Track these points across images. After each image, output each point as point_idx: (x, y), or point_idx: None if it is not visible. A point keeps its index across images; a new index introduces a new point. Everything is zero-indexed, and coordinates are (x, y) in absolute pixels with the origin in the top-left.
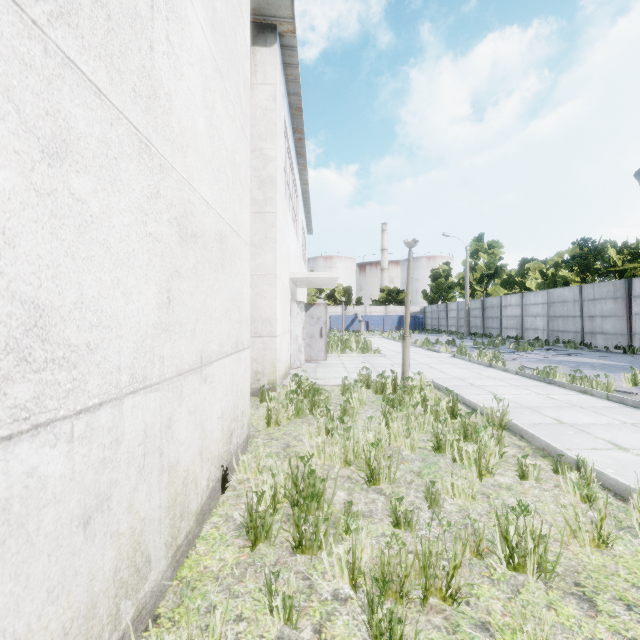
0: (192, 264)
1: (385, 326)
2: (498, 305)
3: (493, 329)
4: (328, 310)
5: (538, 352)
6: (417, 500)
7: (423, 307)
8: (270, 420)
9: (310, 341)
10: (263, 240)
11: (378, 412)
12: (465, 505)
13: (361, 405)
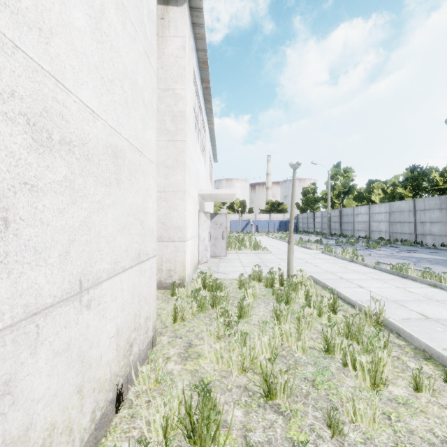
0: (62, 176)
1: (269, 228)
2: (351, 213)
3: (348, 231)
4: (229, 217)
5: (384, 249)
6: (317, 423)
7: (296, 215)
8: (176, 316)
9: (214, 242)
10: (175, 163)
11: (269, 306)
12: (368, 431)
13: (255, 299)
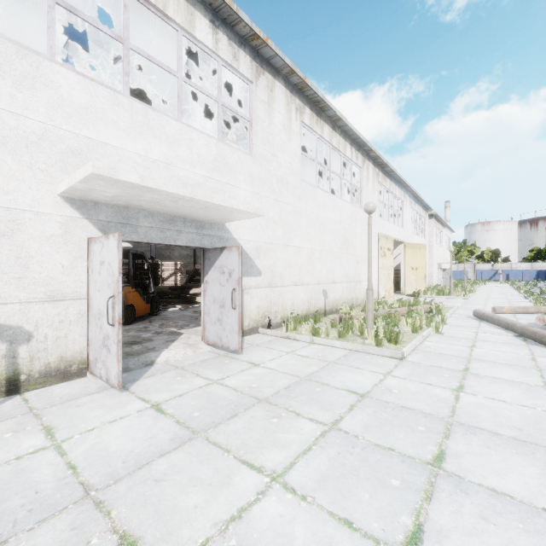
0: None
1: (523, 277)
2: None
3: None
4: (477, 266)
5: None
6: None
7: None
8: None
9: (446, 280)
10: (430, 258)
11: None
12: None
13: None
